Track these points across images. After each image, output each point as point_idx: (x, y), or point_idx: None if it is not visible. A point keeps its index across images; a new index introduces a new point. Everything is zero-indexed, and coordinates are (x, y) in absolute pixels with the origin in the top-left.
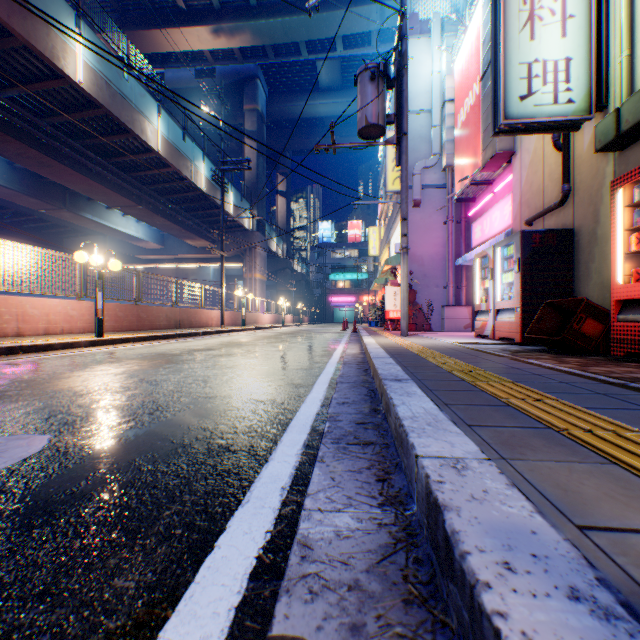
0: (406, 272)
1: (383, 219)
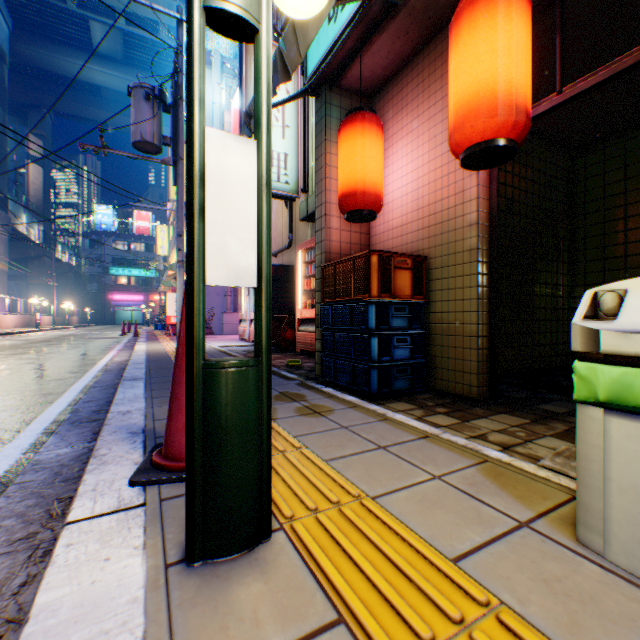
0: (183, 283)
1: (173, 220)
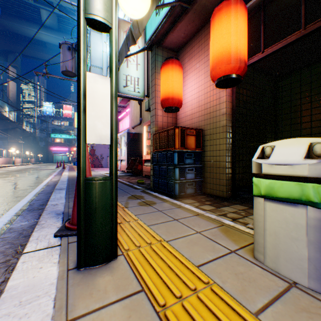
0: None
1: None
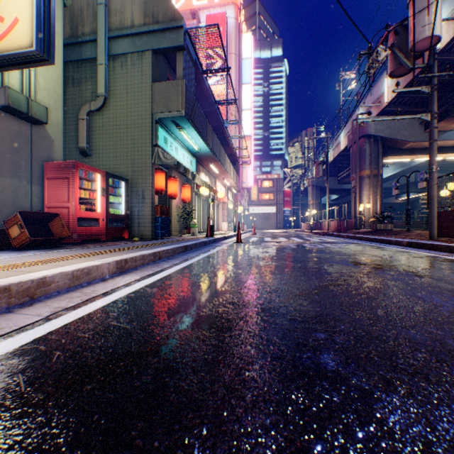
0: None
1: None
